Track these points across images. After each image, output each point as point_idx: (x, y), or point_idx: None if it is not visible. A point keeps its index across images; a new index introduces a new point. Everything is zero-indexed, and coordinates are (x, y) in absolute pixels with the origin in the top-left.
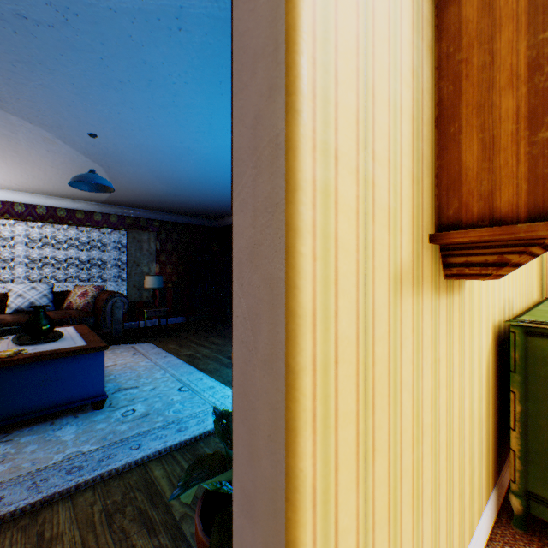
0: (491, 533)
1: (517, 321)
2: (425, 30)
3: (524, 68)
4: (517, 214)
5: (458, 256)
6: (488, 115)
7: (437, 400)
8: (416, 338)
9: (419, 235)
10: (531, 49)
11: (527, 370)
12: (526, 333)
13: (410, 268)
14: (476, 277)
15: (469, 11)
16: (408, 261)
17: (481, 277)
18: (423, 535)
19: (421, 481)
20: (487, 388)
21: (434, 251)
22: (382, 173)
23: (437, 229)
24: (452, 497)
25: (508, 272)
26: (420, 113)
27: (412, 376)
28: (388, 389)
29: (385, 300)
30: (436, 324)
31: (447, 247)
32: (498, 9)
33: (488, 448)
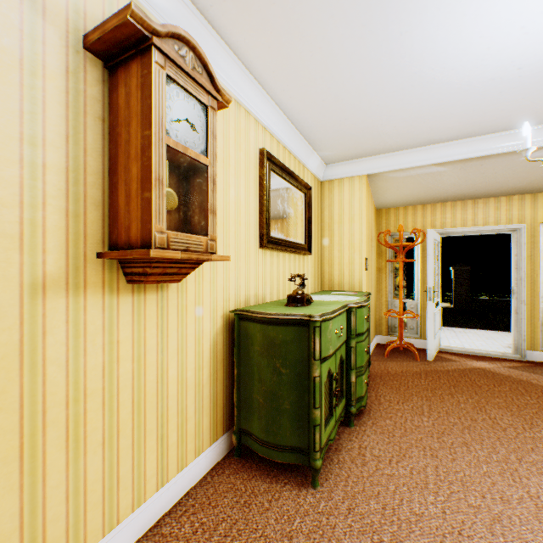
0: (216, 464)
1: (235, 310)
2: (92, 106)
3: (141, 150)
4: (138, 243)
5: (129, 268)
6: (129, 175)
7: (117, 370)
8: (75, 327)
9: (80, 254)
10: (143, 139)
11: (241, 344)
12: (240, 318)
13: (64, 277)
14: (140, 282)
15: (122, 101)
16: (60, 273)
17: (142, 282)
18: (88, 468)
19: (85, 429)
20: (215, 360)
21: (110, 264)
22: (9, 212)
23: (110, 249)
24: (145, 439)
25: (179, 278)
26: (84, 166)
27: (67, 354)
28: (21, 364)
29: (16, 301)
30: (113, 316)
31: (122, 261)
32: (132, 107)
33: (217, 403)
